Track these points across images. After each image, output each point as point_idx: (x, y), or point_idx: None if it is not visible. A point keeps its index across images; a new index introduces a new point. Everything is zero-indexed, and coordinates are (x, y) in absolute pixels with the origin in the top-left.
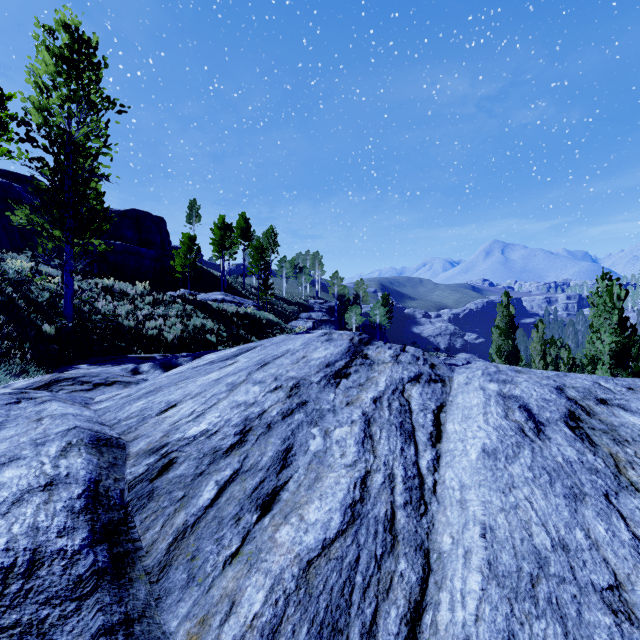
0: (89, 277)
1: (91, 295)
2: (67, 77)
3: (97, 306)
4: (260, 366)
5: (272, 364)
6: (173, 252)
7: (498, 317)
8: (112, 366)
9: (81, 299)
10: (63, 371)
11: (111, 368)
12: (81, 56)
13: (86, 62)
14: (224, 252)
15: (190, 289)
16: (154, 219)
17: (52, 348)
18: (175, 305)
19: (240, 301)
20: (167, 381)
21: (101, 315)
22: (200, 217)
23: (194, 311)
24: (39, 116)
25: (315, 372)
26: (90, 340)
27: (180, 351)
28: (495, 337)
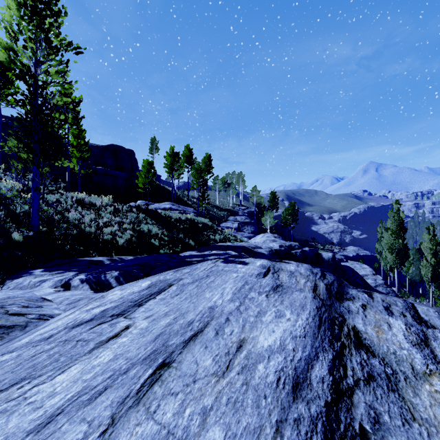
0: (51, 192)
1: (66, 206)
2: (29, 21)
3: (68, 215)
4: (150, 374)
5: (174, 373)
6: (137, 173)
7: (389, 220)
8: (58, 273)
9: (56, 210)
10: (17, 277)
11: (52, 277)
12: (44, 5)
13: (47, 9)
14: (174, 173)
15: (150, 200)
16: (126, 151)
17: (15, 254)
18: (130, 213)
19: (183, 209)
20: (2, 372)
21: (69, 223)
22: (158, 149)
23: (145, 218)
24: (5, 54)
25: (273, 429)
26: (54, 245)
27: (129, 253)
28: (386, 237)
